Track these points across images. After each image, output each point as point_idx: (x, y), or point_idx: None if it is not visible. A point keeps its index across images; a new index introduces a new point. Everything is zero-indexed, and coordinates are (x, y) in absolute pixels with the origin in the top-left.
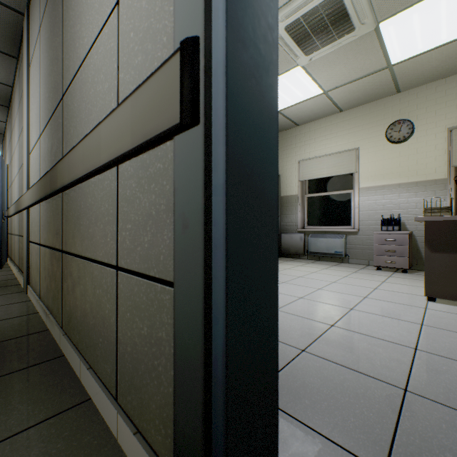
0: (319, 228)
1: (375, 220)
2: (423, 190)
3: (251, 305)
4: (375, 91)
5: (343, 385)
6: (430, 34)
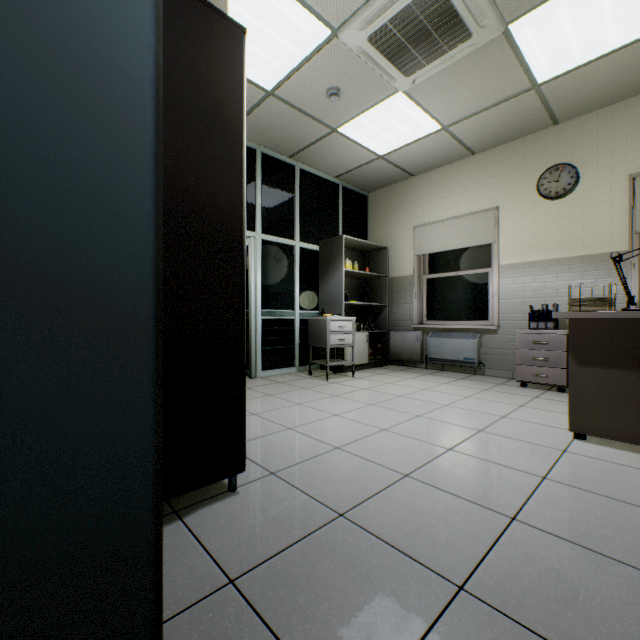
0: (443, 323)
1: (522, 312)
2: (593, 268)
3: (73, 481)
4: (520, 122)
5: (369, 576)
6: (591, 36)
